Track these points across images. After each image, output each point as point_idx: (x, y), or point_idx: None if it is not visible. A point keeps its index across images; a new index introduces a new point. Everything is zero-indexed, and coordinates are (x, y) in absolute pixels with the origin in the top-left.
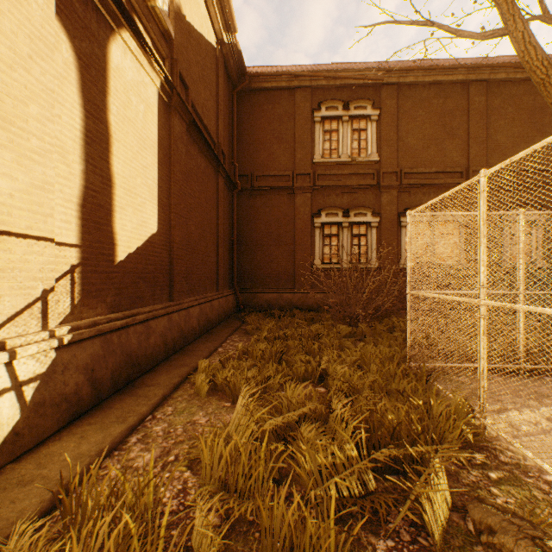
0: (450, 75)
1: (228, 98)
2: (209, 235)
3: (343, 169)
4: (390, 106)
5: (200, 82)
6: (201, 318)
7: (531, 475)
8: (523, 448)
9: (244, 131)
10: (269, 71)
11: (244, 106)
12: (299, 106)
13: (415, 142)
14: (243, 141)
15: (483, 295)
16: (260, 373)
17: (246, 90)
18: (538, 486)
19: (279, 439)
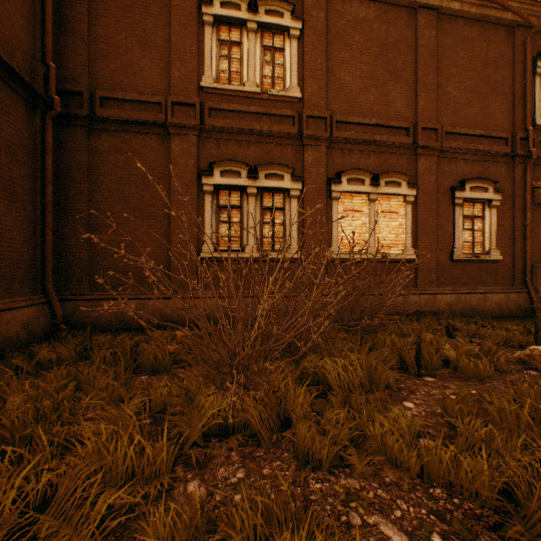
0: None
1: None
2: None
3: (249, 105)
4: (317, 20)
5: None
6: None
7: None
8: None
9: (77, 15)
10: None
11: None
12: None
13: (350, 79)
14: (75, 33)
15: None
16: None
17: None
18: None
19: None
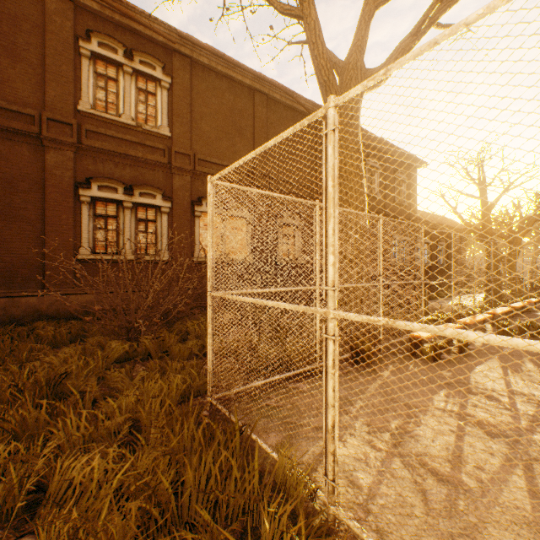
0: (240, 75)
1: None
2: None
3: (126, 133)
4: (183, 79)
5: None
6: None
7: None
8: None
9: None
10: None
11: None
12: (54, 19)
13: (209, 129)
14: None
15: (333, 302)
16: None
17: None
18: None
19: None
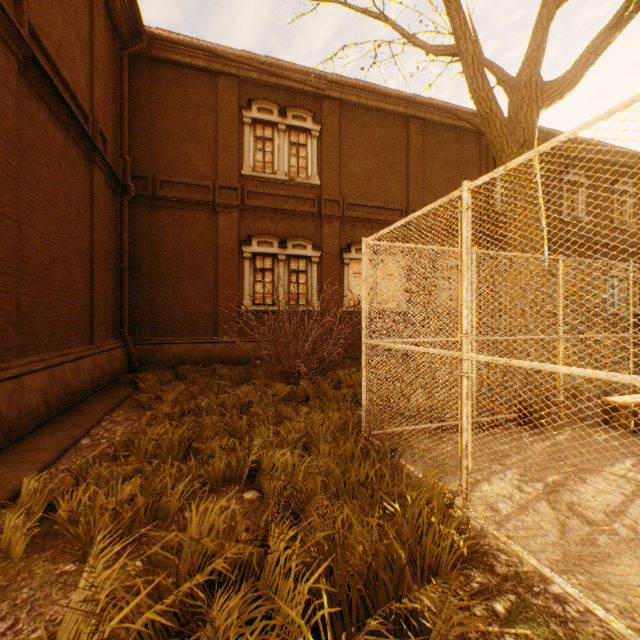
0: (392, 105)
1: (113, 59)
2: (74, 257)
3: (280, 189)
4: (332, 124)
5: (54, 6)
6: (52, 391)
7: (538, 591)
8: (524, 552)
9: (141, 114)
10: (180, 38)
11: (141, 78)
12: (223, 98)
13: (358, 171)
14: (140, 128)
15: (467, 346)
16: (149, 485)
17: (144, 57)
18: (551, 609)
19: (168, 638)
